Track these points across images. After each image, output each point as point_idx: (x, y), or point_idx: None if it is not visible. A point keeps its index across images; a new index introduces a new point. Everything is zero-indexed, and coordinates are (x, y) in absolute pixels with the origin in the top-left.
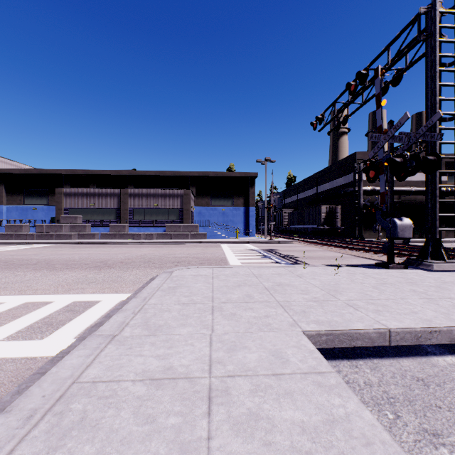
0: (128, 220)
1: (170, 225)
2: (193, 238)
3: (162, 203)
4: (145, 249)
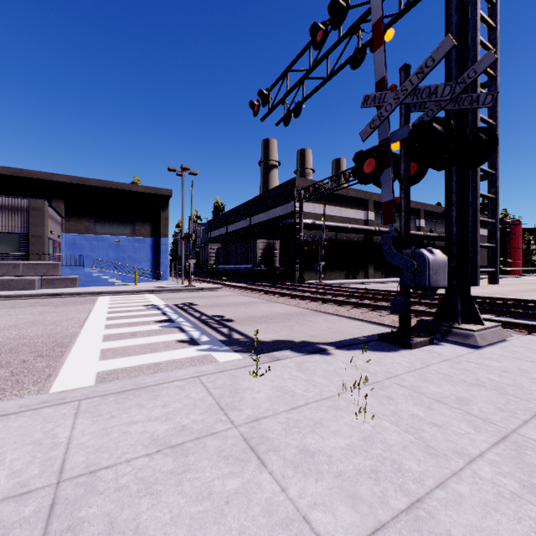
0: None
1: None
2: (47, 287)
3: None
4: None
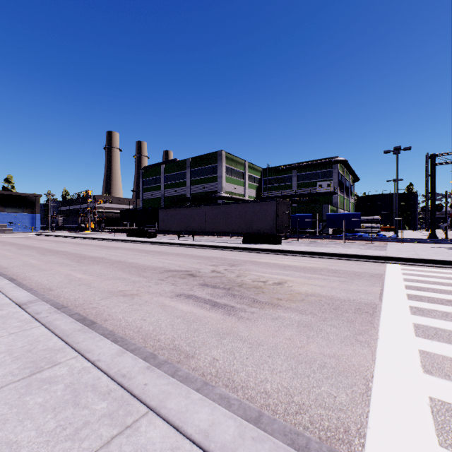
0: None
1: None
2: (3, 231)
3: None
4: None
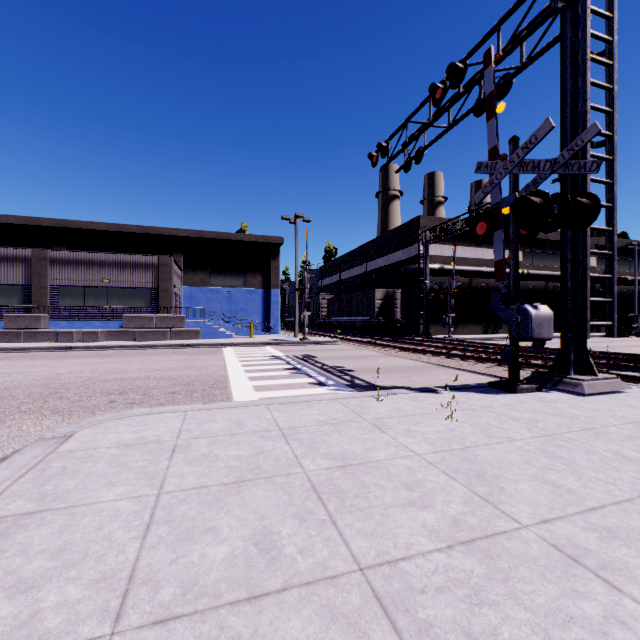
0: (49, 306)
1: (134, 316)
2: (175, 338)
3: (119, 278)
4: (68, 363)
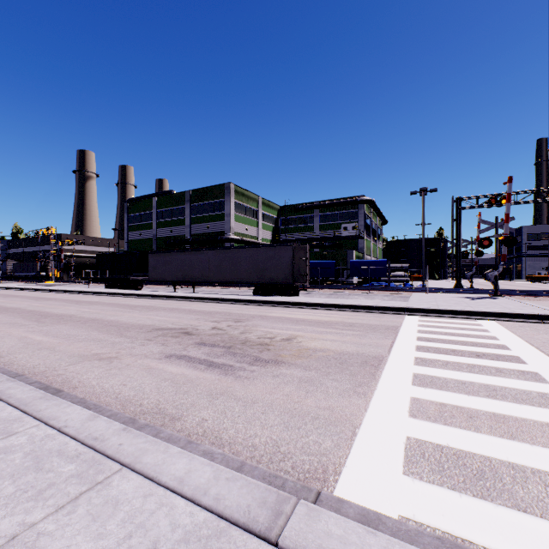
0: None
1: None
2: None
3: None
4: None
